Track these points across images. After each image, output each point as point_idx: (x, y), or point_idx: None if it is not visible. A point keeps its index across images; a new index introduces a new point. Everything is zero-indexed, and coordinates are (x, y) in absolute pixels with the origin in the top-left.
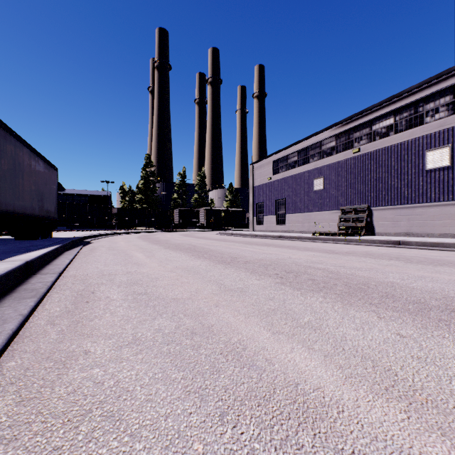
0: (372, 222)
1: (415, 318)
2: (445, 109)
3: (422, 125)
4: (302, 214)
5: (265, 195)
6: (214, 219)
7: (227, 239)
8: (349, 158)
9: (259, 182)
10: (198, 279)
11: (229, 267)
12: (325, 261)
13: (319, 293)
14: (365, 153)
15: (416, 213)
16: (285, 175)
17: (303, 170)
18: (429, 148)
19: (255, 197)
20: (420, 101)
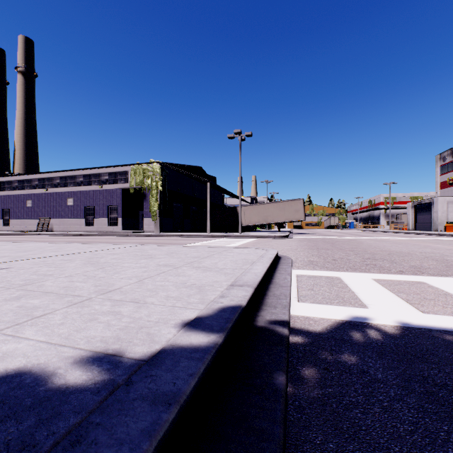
0: (52, 226)
1: None
2: (73, 183)
3: (67, 187)
4: (21, 220)
5: None
6: None
7: None
8: (44, 193)
9: None
10: None
11: None
12: None
13: None
14: (50, 193)
15: (65, 222)
16: (10, 194)
17: (21, 193)
18: (69, 197)
19: None
20: (67, 177)
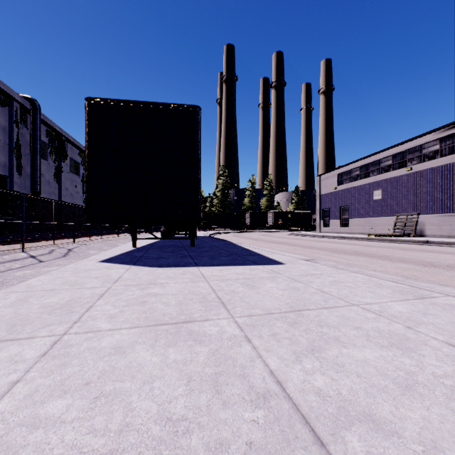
0: (422, 227)
1: (365, 257)
2: None
3: None
4: (363, 219)
5: (331, 202)
6: (281, 221)
7: (300, 239)
8: (403, 174)
9: (325, 191)
10: (301, 251)
11: (311, 249)
12: (358, 249)
13: (344, 254)
14: (416, 172)
15: None
16: (348, 186)
17: (364, 183)
18: None
19: (322, 204)
20: None
